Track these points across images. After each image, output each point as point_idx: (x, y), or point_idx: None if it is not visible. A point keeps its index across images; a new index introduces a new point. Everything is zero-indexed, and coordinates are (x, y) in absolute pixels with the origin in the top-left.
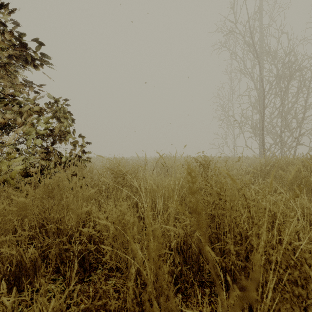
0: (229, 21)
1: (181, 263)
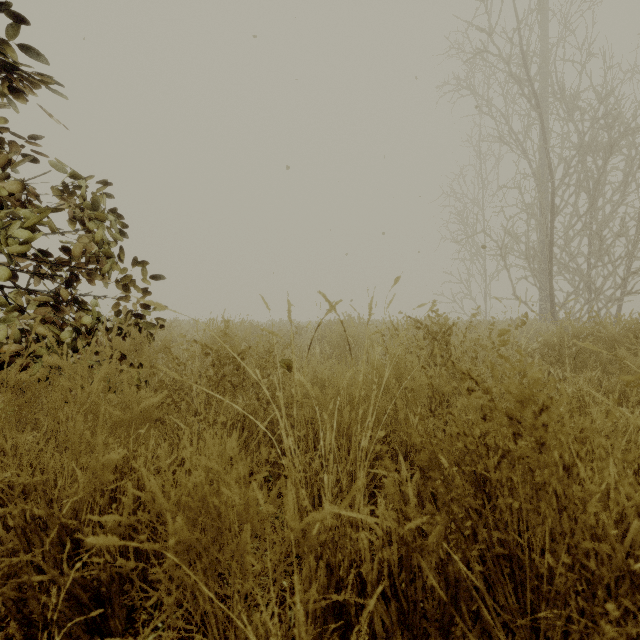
0: (479, 28)
1: (392, 632)
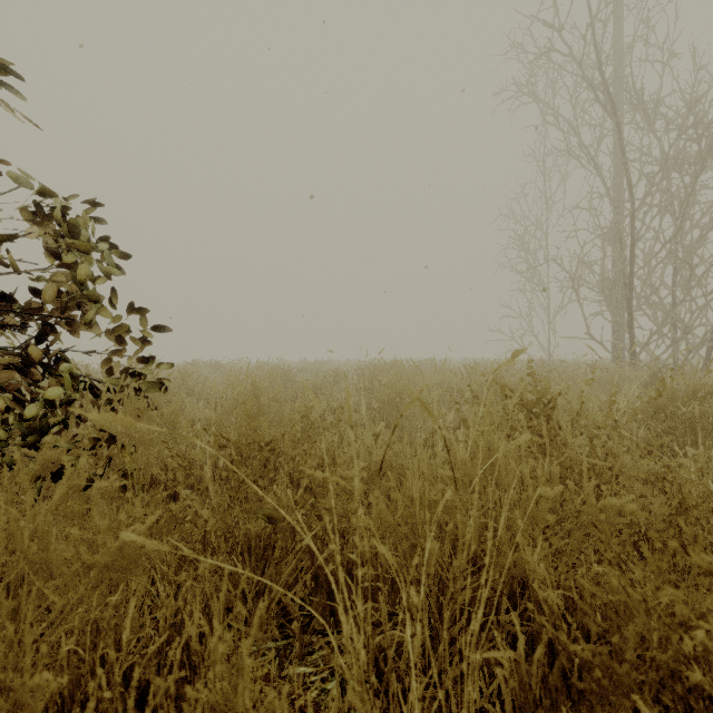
0: (547, 22)
1: None
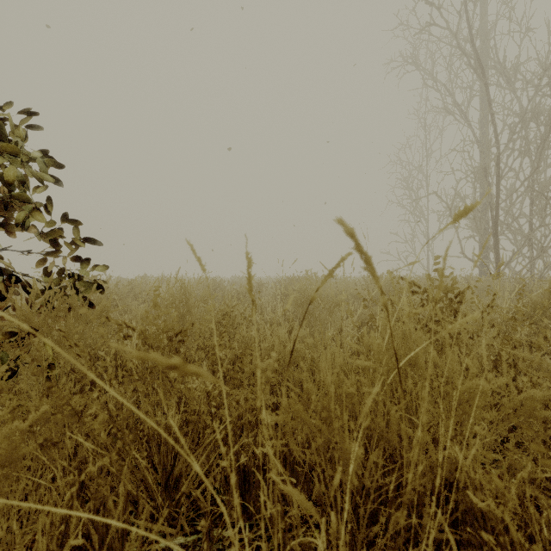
0: (429, 1)
1: None
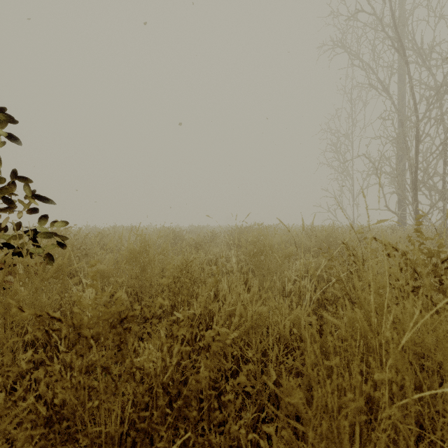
0: None
1: None
